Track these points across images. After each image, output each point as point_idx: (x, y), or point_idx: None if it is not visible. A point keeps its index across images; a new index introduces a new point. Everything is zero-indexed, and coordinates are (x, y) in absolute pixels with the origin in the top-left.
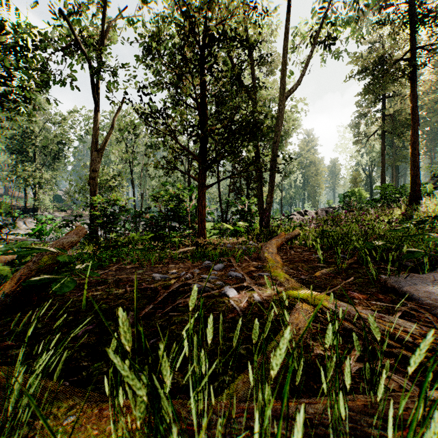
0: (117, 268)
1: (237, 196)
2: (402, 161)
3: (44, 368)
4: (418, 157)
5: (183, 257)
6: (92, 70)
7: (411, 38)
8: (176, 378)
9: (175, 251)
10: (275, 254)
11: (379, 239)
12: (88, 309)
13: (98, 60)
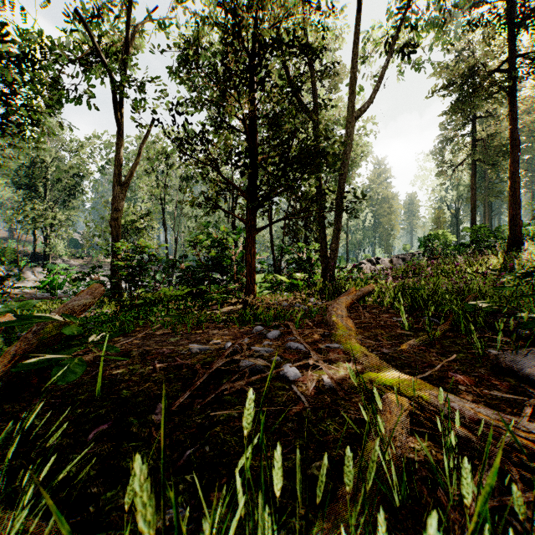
0: (144, 335)
1: (293, 240)
2: (496, 197)
3: (36, 496)
4: (519, 192)
5: (227, 320)
6: (114, 84)
7: (510, 44)
8: (223, 520)
9: (217, 311)
10: (346, 318)
11: (479, 299)
12: (104, 397)
13: (122, 72)
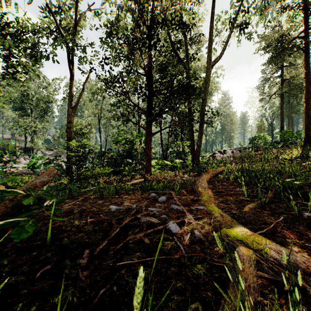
0: (83, 198)
1: (174, 139)
2: (295, 113)
3: None
4: (310, 110)
5: (134, 189)
6: (68, 48)
7: (305, 21)
8: None
9: (128, 182)
10: (207, 189)
11: (291, 177)
12: (52, 243)
13: (73, 41)
